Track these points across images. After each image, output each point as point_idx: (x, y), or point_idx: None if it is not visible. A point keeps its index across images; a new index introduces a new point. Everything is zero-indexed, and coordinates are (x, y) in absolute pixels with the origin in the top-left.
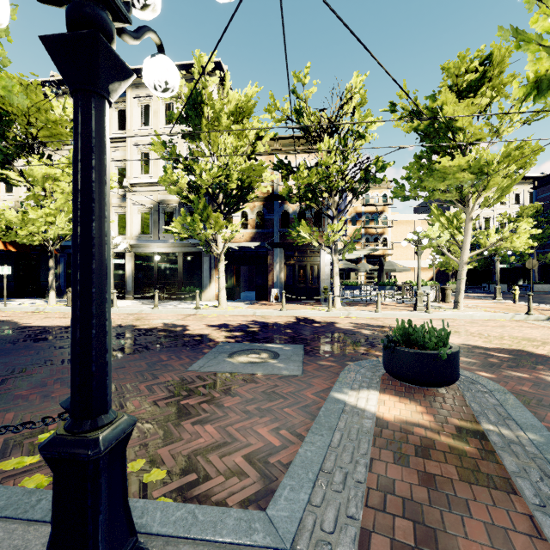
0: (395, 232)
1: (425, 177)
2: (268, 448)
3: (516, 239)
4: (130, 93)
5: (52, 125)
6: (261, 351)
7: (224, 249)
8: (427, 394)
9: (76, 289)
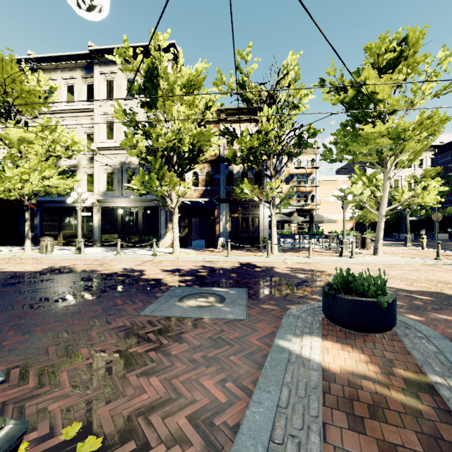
0: (321, 190)
1: (350, 142)
2: (214, 405)
3: (427, 195)
4: (97, 69)
5: (26, 94)
6: (209, 294)
7: (178, 204)
8: (367, 340)
9: None
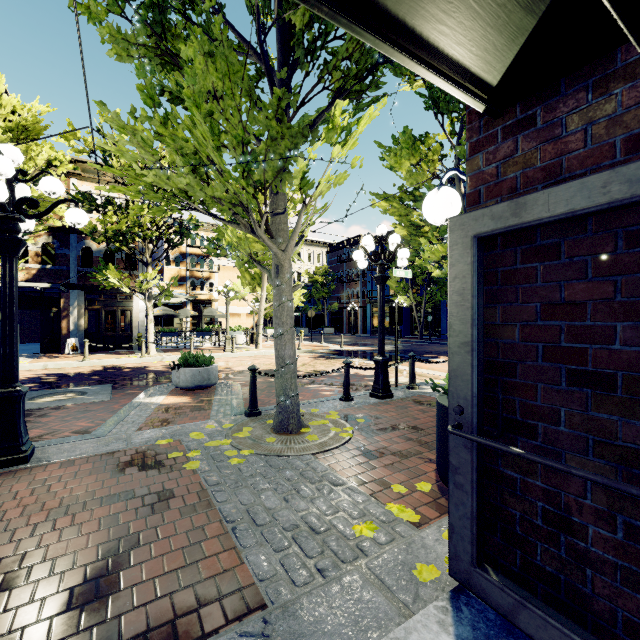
0: (223, 277)
1: None
2: (87, 428)
3: (295, 295)
4: None
5: None
6: (67, 392)
7: None
8: (196, 393)
9: (6, 333)
